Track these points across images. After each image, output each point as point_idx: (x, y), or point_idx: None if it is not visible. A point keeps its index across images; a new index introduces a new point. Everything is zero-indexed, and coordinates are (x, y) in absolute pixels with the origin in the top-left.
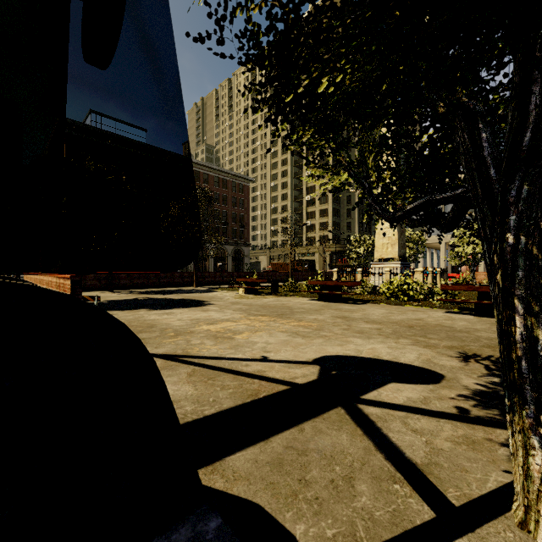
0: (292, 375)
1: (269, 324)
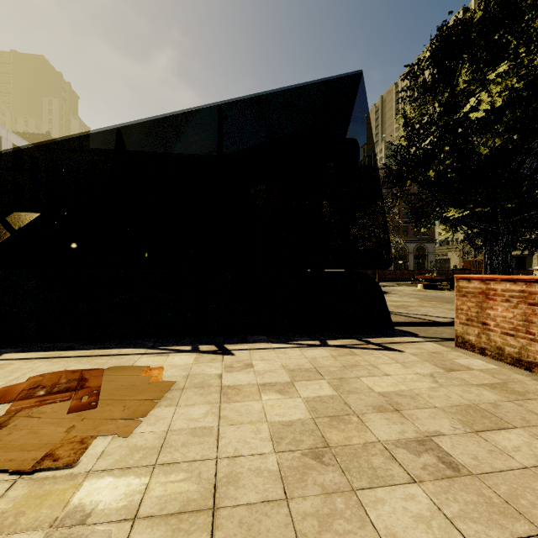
0: (436, 319)
1: (435, 305)
